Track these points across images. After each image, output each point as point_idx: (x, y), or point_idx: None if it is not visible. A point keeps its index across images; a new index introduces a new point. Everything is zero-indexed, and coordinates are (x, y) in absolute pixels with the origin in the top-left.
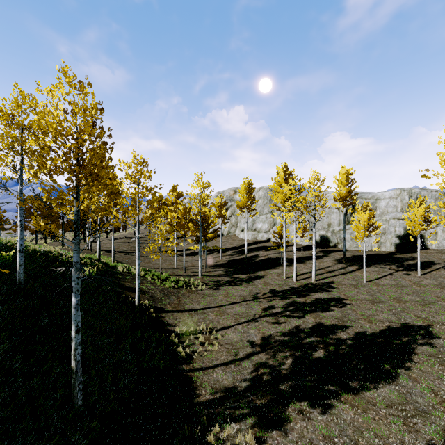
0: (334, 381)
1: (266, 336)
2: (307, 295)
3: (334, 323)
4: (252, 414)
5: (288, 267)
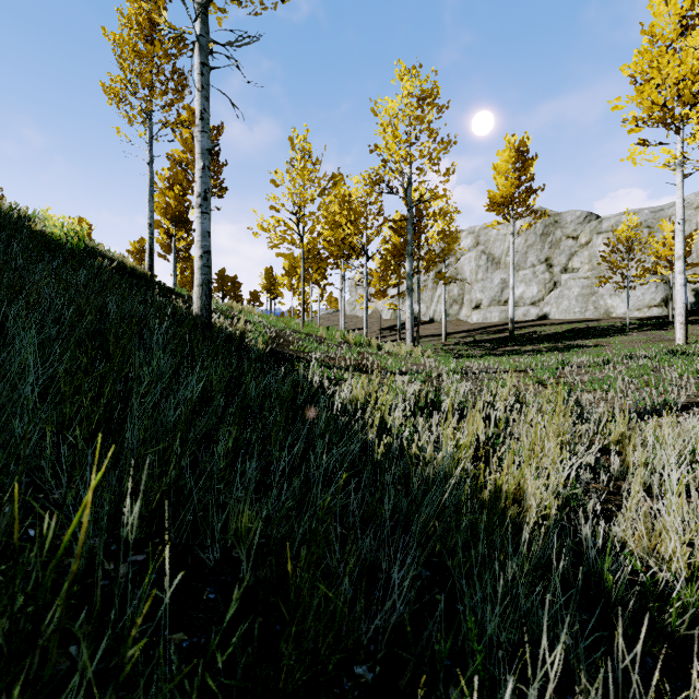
0: None
1: None
2: None
3: None
4: None
5: (661, 330)
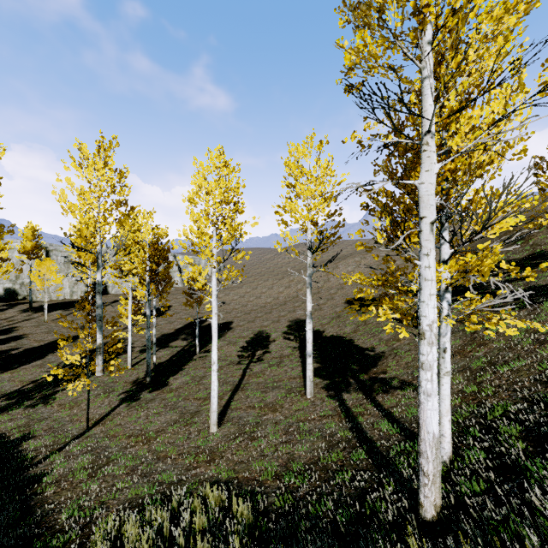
0: (1, 370)
1: None
2: None
3: (8, 349)
4: None
5: None
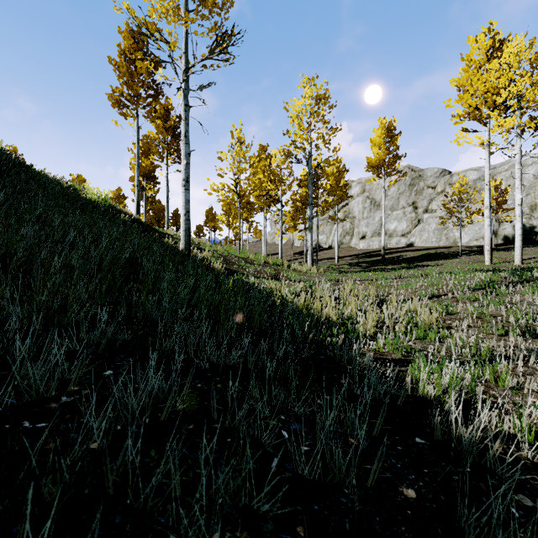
0: None
1: None
2: None
3: None
4: None
5: (481, 255)
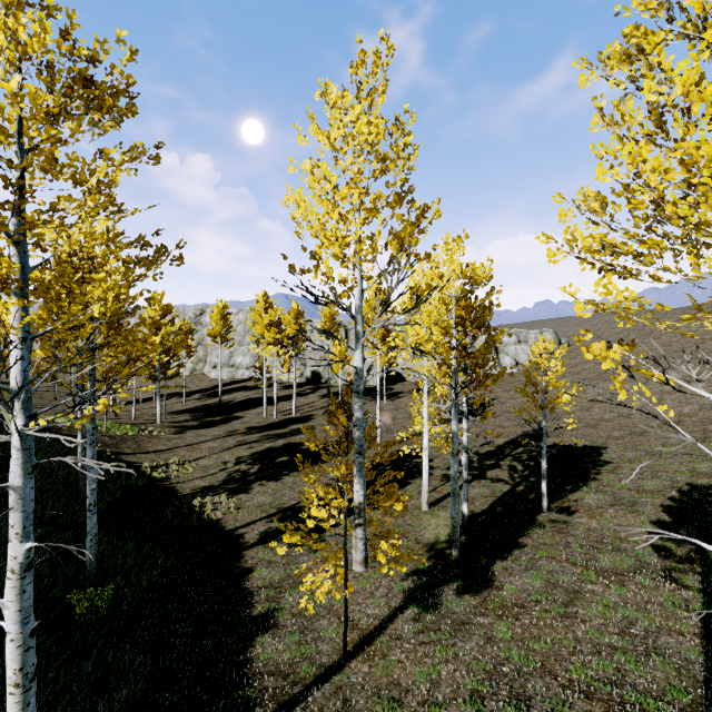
0: (288, 469)
1: (240, 457)
2: (285, 427)
3: (300, 442)
4: (225, 492)
5: (271, 406)
